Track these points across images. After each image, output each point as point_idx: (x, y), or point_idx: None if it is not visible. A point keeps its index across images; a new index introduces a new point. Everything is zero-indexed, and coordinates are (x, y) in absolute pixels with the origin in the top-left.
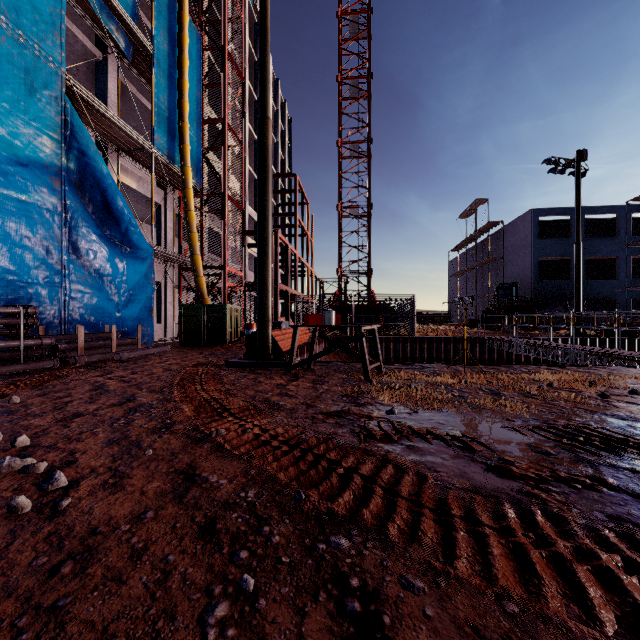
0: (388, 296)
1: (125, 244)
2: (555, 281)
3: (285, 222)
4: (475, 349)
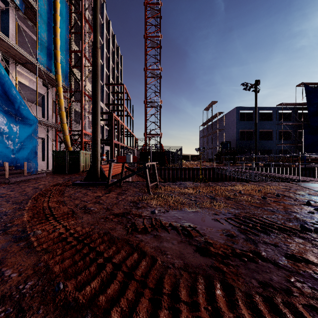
0: (169, 147)
1: (18, 116)
2: (246, 141)
3: (119, 108)
4: (210, 173)
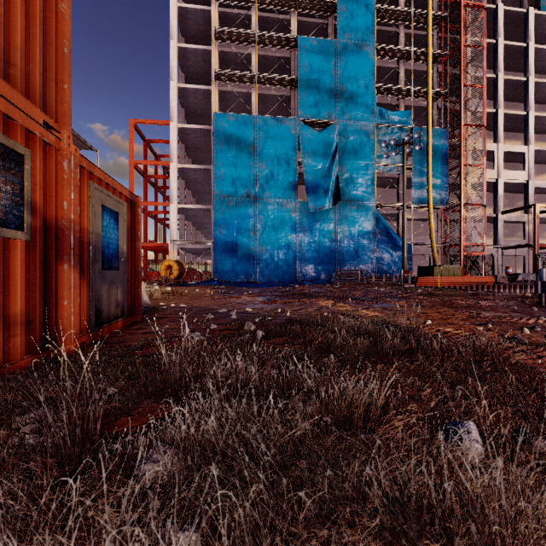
0: None
1: (396, 246)
2: None
3: None
4: None
